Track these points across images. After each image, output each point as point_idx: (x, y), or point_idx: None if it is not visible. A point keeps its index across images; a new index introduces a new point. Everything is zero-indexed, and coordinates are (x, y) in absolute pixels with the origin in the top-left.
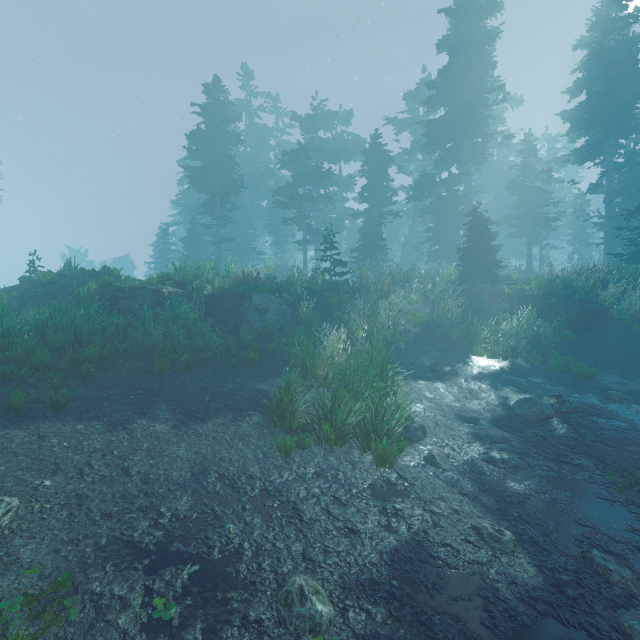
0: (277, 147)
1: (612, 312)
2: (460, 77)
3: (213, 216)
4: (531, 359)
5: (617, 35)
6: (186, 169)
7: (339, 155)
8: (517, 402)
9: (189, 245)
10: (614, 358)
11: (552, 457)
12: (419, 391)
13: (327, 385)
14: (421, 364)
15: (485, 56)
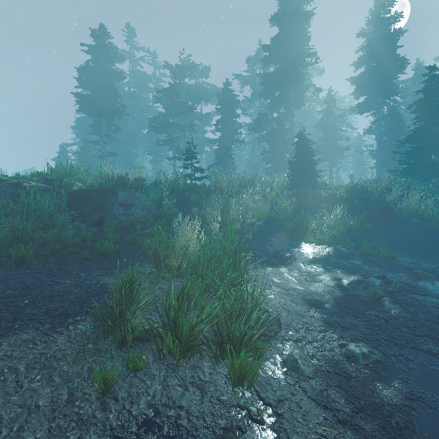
0: (154, 89)
1: (395, 210)
2: (287, 43)
3: (100, 135)
4: (346, 245)
5: (384, 29)
6: (76, 96)
7: (200, 97)
8: (351, 283)
9: (81, 158)
10: (401, 243)
11: (401, 343)
12: (267, 276)
13: (180, 275)
14: (266, 251)
15: (303, 31)
